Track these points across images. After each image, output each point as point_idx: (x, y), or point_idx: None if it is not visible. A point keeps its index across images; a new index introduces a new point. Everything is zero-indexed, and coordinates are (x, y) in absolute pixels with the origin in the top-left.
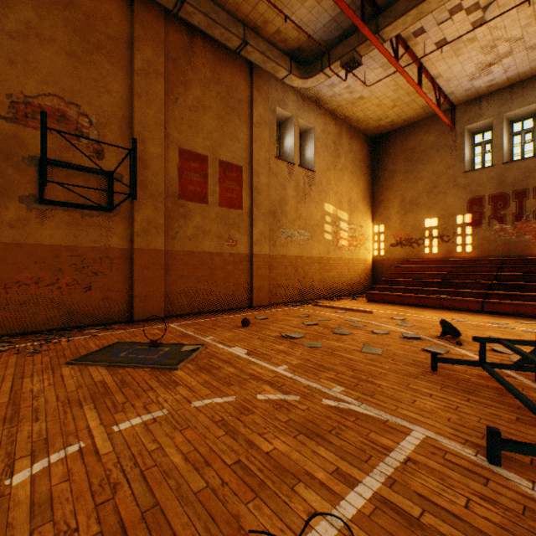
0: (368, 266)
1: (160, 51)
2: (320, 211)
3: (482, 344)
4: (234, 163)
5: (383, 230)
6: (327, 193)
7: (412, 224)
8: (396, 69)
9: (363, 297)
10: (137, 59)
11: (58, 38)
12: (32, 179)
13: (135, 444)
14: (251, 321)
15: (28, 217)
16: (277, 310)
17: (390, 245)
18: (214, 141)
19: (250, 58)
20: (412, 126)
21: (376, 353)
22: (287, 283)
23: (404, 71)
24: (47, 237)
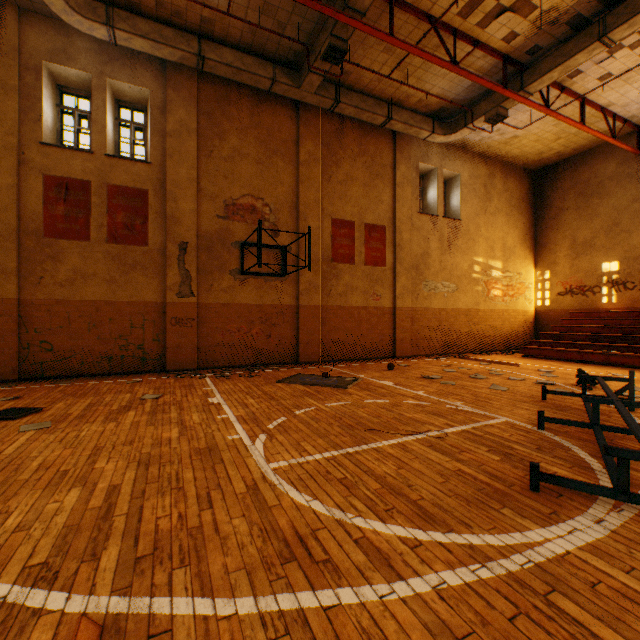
0: (528, 318)
1: (317, 141)
2: (467, 261)
3: (583, 380)
4: (378, 224)
5: (549, 277)
6: (476, 241)
7: (585, 268)
8: (548, 115)
9: (518, 353)
10: (301, 153)
11: (251, 152)
12: (236, 258)
13: (340, 409)
14: (395, 367)
15: (234, 284)
16: (419, 360)
17: (557, 294)
18: (360, 207)
19: (393, 128)
20: (585, 154)
21: (501, 390)
22: (430, 335)
23: (557, 115)
24: (244, 298)
